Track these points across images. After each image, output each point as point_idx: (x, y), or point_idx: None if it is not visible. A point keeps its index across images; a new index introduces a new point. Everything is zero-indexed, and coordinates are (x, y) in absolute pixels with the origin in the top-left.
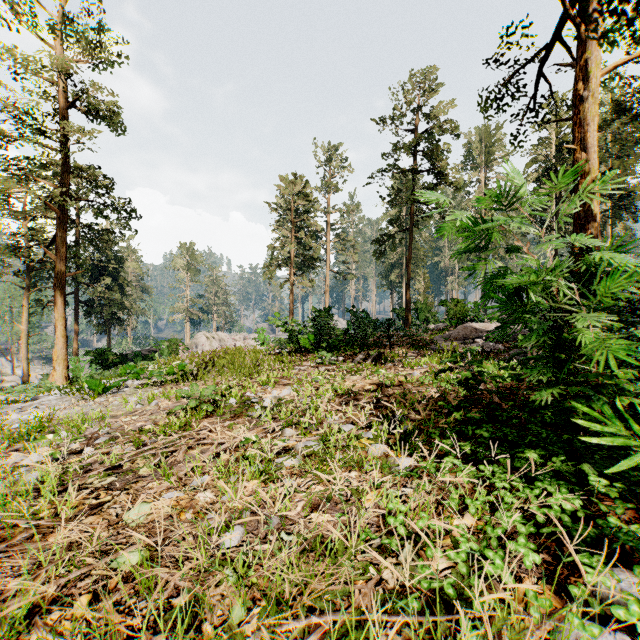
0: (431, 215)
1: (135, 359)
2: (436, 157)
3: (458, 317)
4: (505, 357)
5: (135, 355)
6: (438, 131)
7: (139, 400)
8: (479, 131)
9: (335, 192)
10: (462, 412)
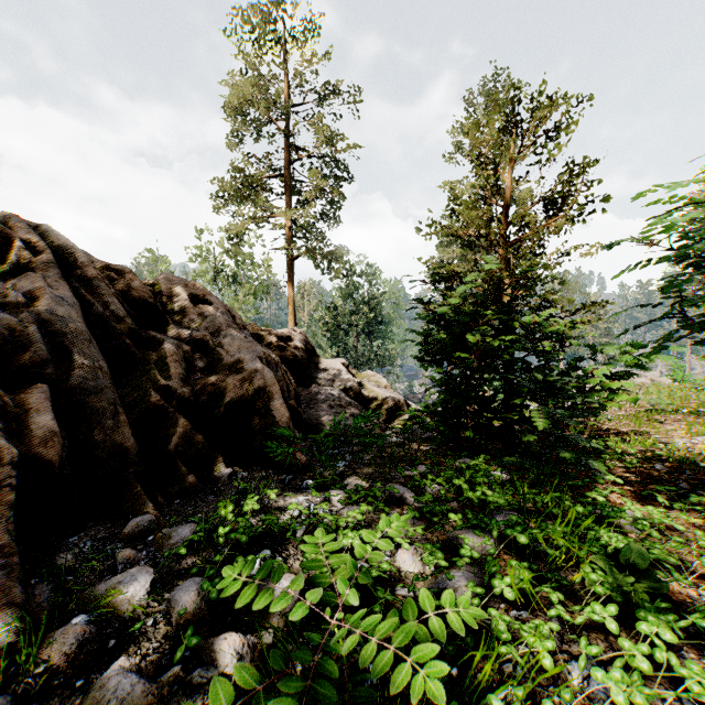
0: None
1: None
2: None
3: None
4: None
5: None
6: None
7: None
8: None
9: None
10: None
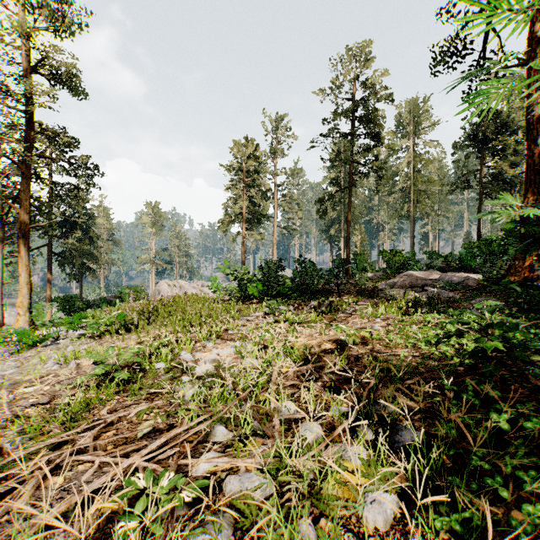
0: (369, 174)
1: (101, 305)
2: (374, 121)
3: (397, 266)
4: (468, 307)
5: (101, 301)
6: (376, 97)
7: (61, 358)
8: (408, 103)
9: (282, 157)
10: (508, 415)
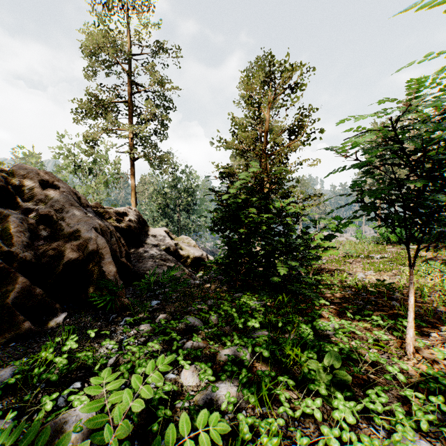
0: None
1: None
2: None
3: None
4: None
5: None
6: None
7: None
8: None
9: None
10: None
